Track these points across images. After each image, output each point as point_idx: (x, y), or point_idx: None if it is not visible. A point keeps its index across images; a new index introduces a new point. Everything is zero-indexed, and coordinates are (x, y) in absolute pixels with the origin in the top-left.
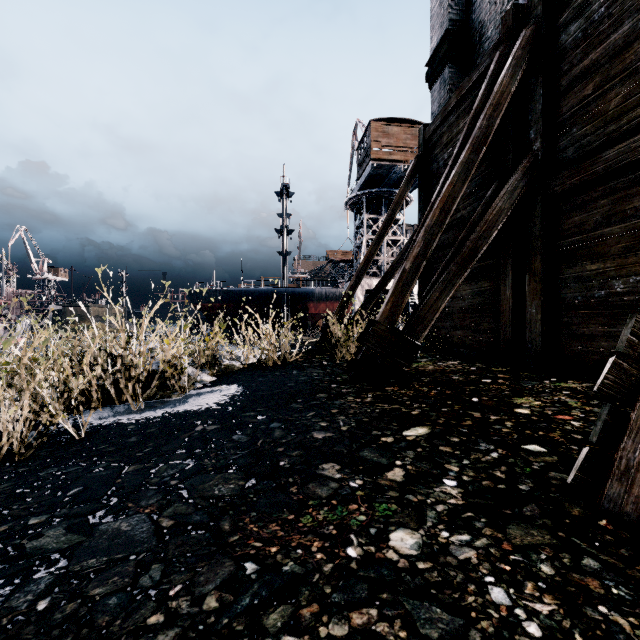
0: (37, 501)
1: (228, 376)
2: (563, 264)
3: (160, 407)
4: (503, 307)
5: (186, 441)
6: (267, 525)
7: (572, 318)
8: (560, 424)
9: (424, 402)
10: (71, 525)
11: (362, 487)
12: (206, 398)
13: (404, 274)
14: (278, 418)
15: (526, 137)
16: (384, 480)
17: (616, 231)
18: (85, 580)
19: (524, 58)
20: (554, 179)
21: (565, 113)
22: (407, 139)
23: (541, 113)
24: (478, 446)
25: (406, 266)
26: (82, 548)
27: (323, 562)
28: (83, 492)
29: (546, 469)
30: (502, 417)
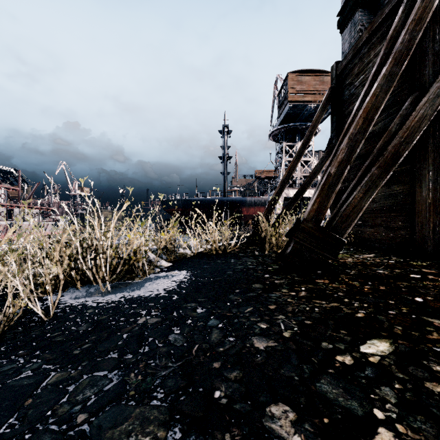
0: None
1: (181, 262)
2: None
3: (121, 290)
4: (419, 207)
5: (123, 338)
6: None
7: None
8: None
9: (363, 300)
10: None
11: None
12: (159, 283)
13: (329, 177)
14: (216, 313)
15: None
16: None
17: None
18: None
19: None
20: None
21: None
22: (316, 84)
23: None
24: None
25: (331, 170)
26: None
27: None
28: None
29: None
30: None
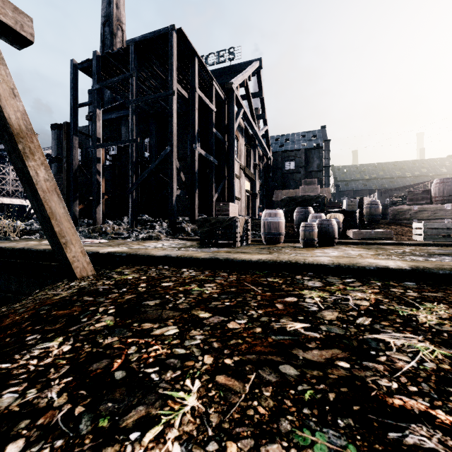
0: None
1: None
2: None
3: None
4: None
5: None
6: None
7: None
8: None
9: None
10: None
11: None
12: None
13: None
14: None
15: None
16: None
17: None
18: None
19: None
20: None
21: None
22: None
23: None
24: None
25: None
26: None
27: None
28: None
29: None
30: None
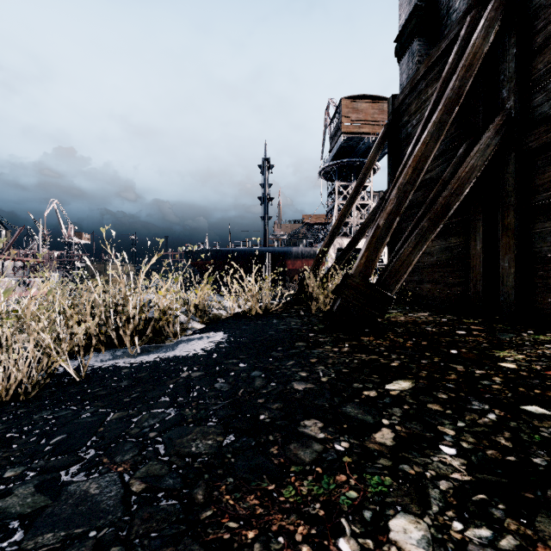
0: (20, 449)
1: (216, 324)
2: (538, 218)
3: (153, 352)
4: (473, 261)
5: (171, 388)
6: (244, 497)
7: (548, 271)
8: None
9: (402, 353)
10: (42, 482)
11: (349, 451)
12: (194, 344)
13: (378, 230)
14: (259, 366)
15: (497, 97)
16: (372, 443)
17: None
18: None
19: (497, 19)
20: (528, 135)
21: (540, 69)
22: (375, 113)
23: (514, 72)
24: (470, 405)
25: (380, 222)
26: (43, 515)
27: None
28: (65, 441)
29: None
30: (488, 371)
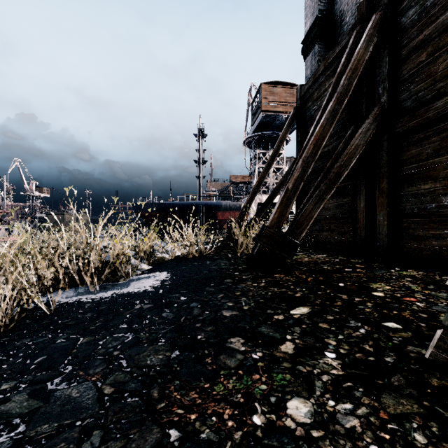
0: (10, 368)
1: (160, 265)
2: (403, 184)
3: (110, 289)
4: (358, 216)
5: (127, 317)
6: (188, 393)
7: (410, 224)
8: (408, 305)
9: (304, 286)
10: (33, 391)
11: (262, 359)
12: (144, 282)
13: (287, 192)
14: (196, 299)
15: (375, 93)
16: (279, 352)
17: (444, 160)
18: (37, 446)
19: (375, 35)
20: (397, 123)
21: (405, 74)
22: (287, 96)
23: (387, 75)
24: (349, 323)
25: (289, 186)
26: (39, 413)
27: (234, 430)
28: (46, 360)
29: (404, 343)
30: (363, 299)
